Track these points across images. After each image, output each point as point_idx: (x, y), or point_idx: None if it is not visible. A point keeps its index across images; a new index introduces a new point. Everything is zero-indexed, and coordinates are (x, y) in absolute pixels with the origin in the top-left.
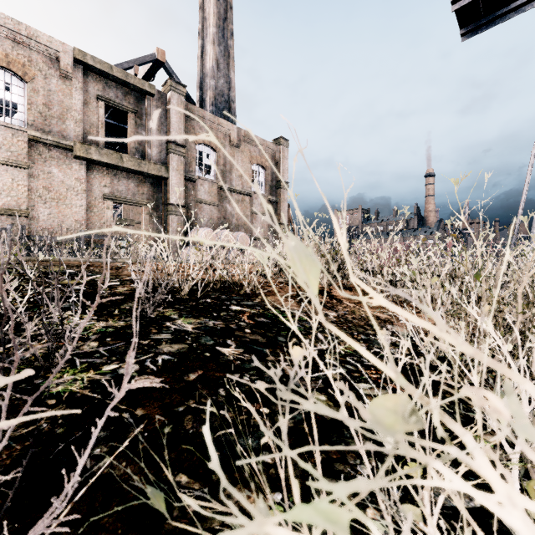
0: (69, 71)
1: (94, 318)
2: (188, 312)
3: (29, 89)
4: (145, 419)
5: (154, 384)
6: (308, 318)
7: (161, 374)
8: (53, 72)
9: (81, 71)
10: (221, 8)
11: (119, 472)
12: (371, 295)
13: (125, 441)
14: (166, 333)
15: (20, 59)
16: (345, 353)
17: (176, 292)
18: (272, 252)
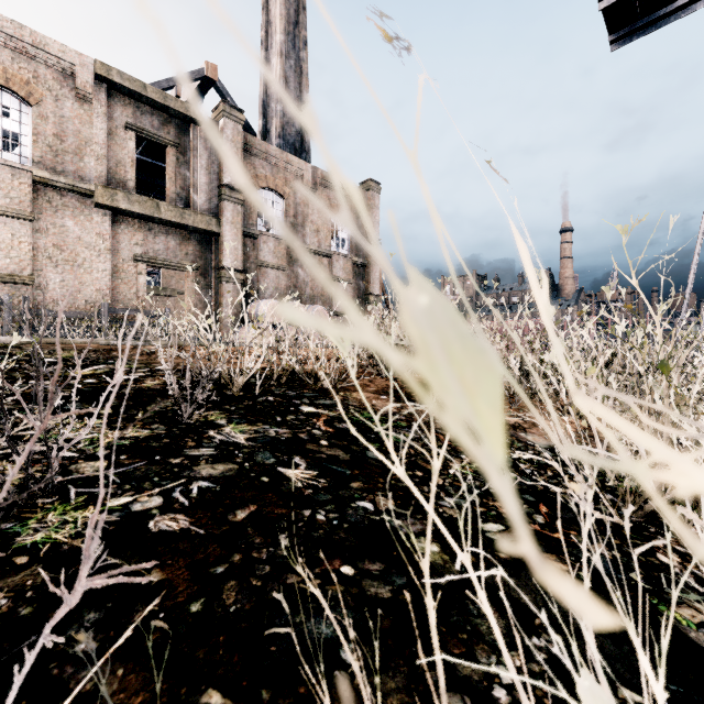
0: (89, 91)
1: (107, 425)
2: (241, 415)
3: (35, 115)
4: (164, 588)
5: (136, 579)
6: (409, 423)
7: (195, 511)
8: (66, 92)
9: (104, 91)
10: (290, 9)
11: (111, 689)
12: (657, 456)
13: (127, 629)
14: (208, 446)
15: (23, 75)
16: (463, 475)
17: (226, 387)
18: (358, 324)
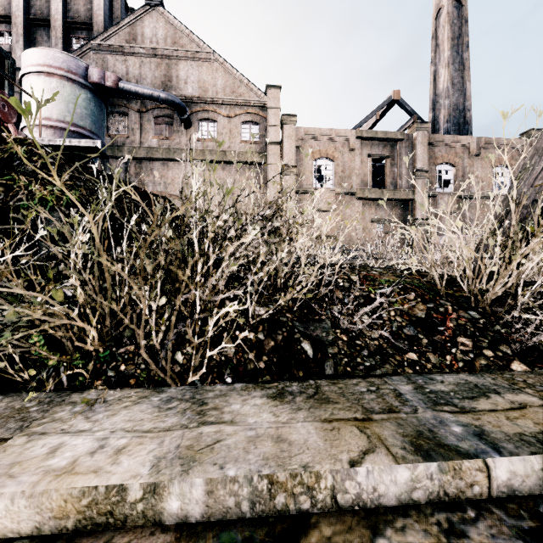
0: (354, 146)
1: None
2: None
3: (335, 165)
4: None
5: None
6: None
7: None
8: (345, 150)
9: (359, 143)
10: (454, 28)
11: None
12: None
13: None
14: None
15: (331, 150)
16: None
17: None
18: None
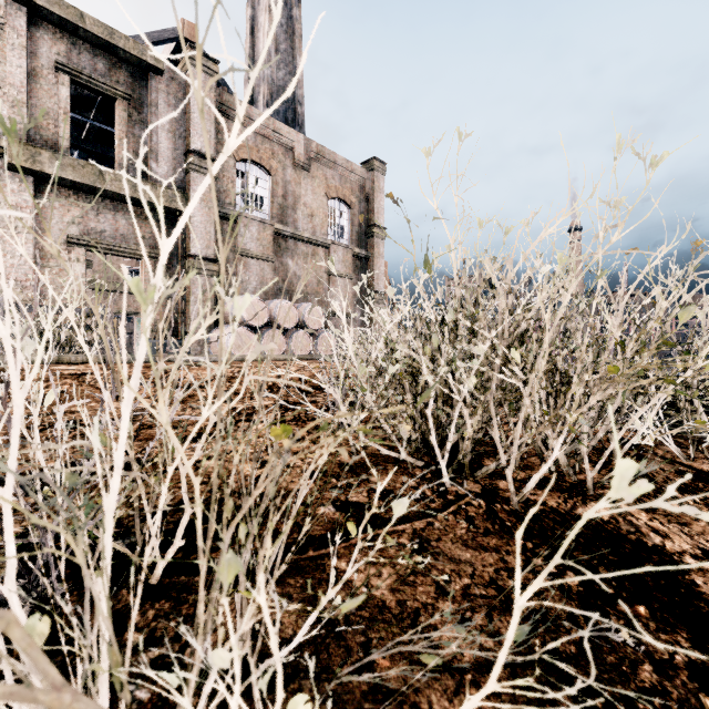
0: None
1: None
2: None
3: None
4: None
5: None
6: None
7: None
8: None
9: (23, 16)
10: None
11: None
12: None
13: None
14: None
15: None
16: None
17: None
18: None
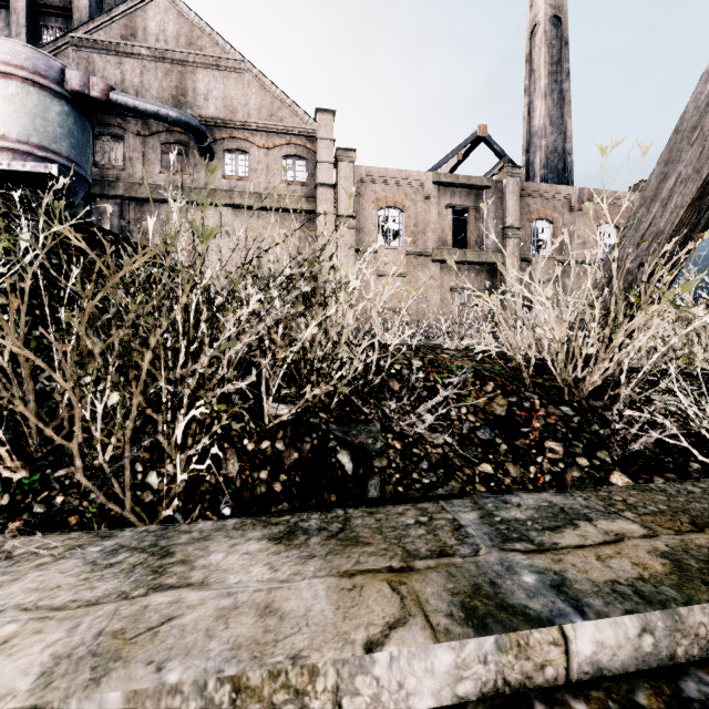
0: (429, 193)
1: None
2: None
3: (405, 217)
4: None
5: None
6: None
7: None
8: (418, 198)
9: (436, 189)
10: (553, 51)
11: None
12: None
13: None
14: None
15: (401, 197)
16: None
17: None
18: None
